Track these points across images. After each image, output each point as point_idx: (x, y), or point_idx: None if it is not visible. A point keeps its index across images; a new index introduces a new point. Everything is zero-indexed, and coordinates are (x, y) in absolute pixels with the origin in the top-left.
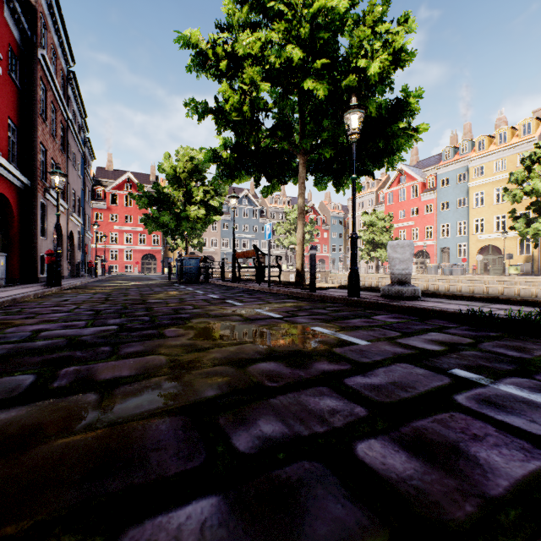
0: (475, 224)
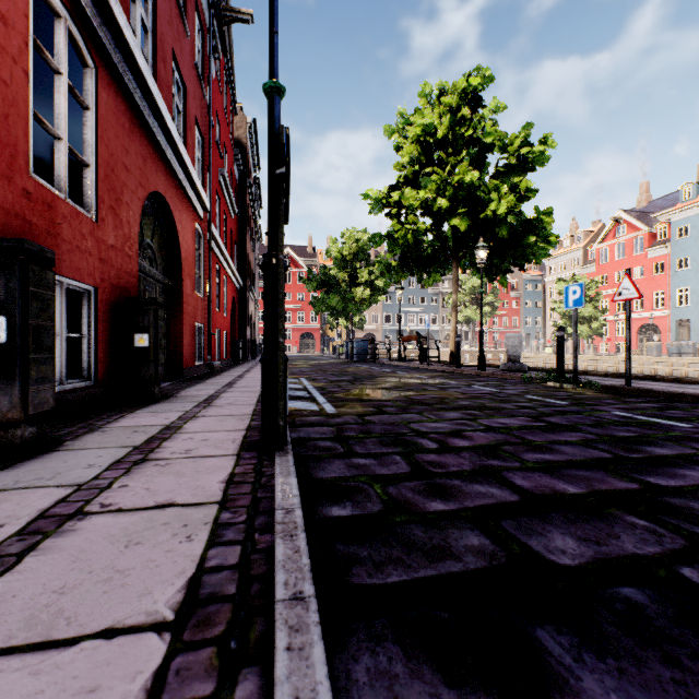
0: None
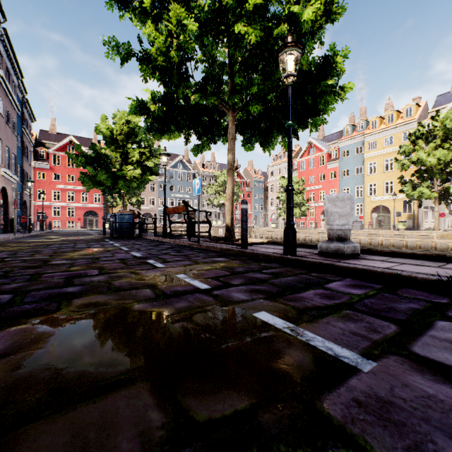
0: (369, 188)
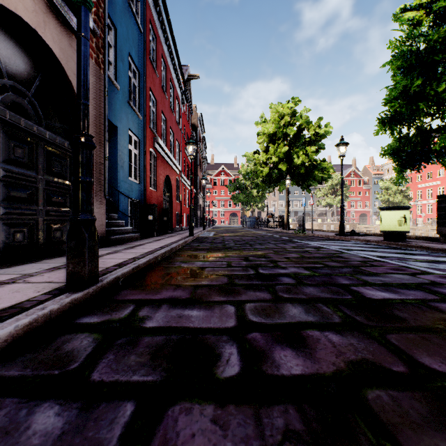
0: None
